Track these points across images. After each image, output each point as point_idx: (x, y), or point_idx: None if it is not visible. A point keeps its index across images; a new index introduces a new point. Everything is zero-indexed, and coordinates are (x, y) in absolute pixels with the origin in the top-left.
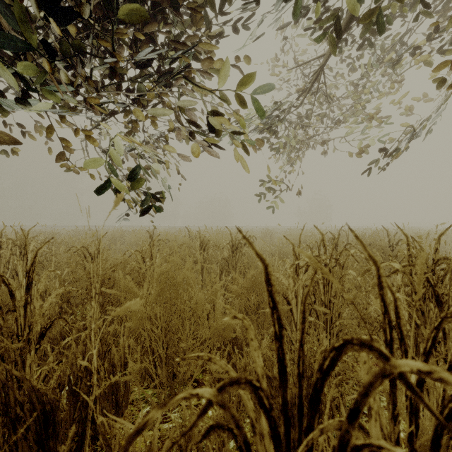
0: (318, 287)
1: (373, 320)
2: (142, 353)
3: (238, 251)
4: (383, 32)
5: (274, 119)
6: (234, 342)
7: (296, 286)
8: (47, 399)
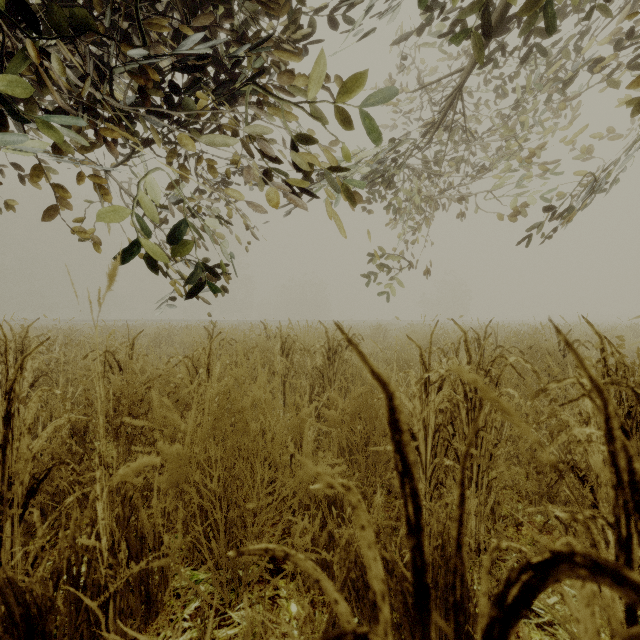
0: (458, 413)
1: (551, 470)
2: (188, 518)
3: (337, 357)
4: (553, 31)
5: (389, 165)
6: (332, 497)
7: (426, 412)
8: (31, 597)
